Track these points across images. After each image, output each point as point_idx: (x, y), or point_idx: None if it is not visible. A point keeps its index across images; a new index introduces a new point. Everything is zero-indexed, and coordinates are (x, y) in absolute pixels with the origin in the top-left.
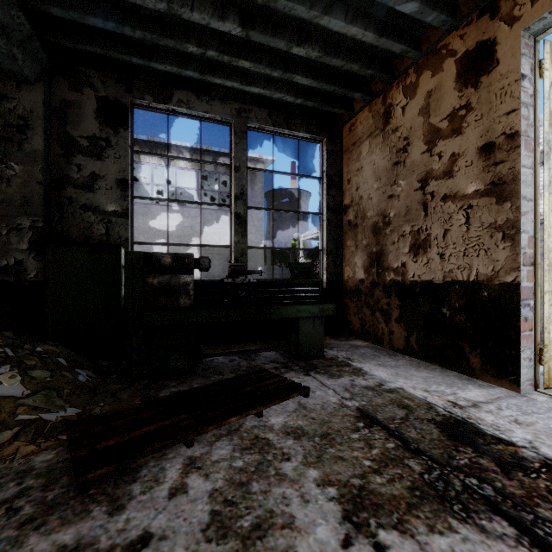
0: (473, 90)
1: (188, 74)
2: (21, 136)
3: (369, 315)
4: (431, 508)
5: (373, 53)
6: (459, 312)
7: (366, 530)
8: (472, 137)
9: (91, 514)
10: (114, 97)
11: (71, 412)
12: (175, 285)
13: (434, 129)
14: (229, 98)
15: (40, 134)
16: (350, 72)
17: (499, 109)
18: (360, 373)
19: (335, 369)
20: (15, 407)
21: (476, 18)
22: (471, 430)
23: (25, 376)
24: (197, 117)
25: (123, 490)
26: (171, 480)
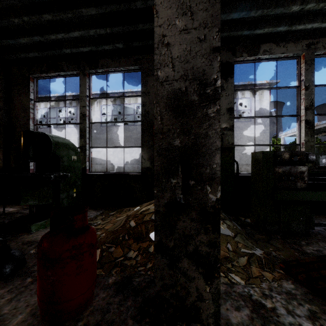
0: None
1: (278, 30)
2: None
3: None
4: None
5: None
6: None
7: None
8: None
9: None
10: (225, 60)
11: (260, 251)
12: (293, 173)
13: None
14: (301, 38)
15: None
16: None
17: None
18: None
19: None
20: (235, 243)
21: None
22: None
23: (225, 223)
24: (274, 59)
25: None
26: None
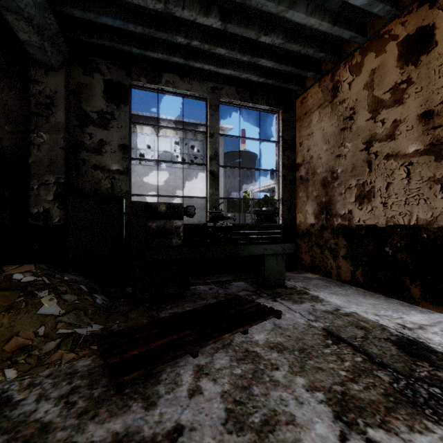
0: (414, 67)
1: (175, 60)
2: (48, 112)
3: (319, 253)
4: (406, 411)
5: (325, 40)
6: (400, 251)
7: (357, 428)
8: (412, 106)
9: (131, 408)
10: (117, 79)
11: (96, 328)
12: (169, 228)
13: (377, 100)
14: (206, 79)
15: (62, 110)
16: (305, 56)
17: (438, 83)
18: (317, 300)
19: (297, 296)
20: (55, 323)
21: (416, 8)
22: (423, 348)
23: (60, 299)
24: (181, 94)
25: (151, 390)
26: (187, 383)
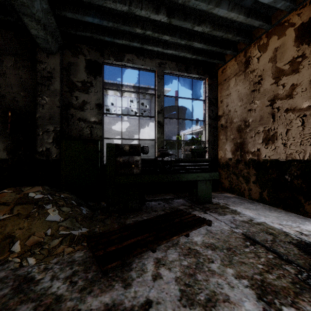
0: (307, 46)
1: (134, 45)
2: (49, 82)
3: (235, 179)
4: (310, 295)
5: (240, 27)
6: (297, 178)
7: (275, 306)
8: (306, 74)
9: (115, 287)
10: (94, 59)
11: (84, 230)
12: (131, 162)
13: (279, 70)
14: (155, 57)
15: (58, 81)
16: (225, 39)
17: None
18: (236, 213)
19: (221, 210)
20: (58, 227)
21: (309, 3)
22: None
23: (59, 210)
24: (137, 68)
25: (127, 275)
26: (150, 271)
